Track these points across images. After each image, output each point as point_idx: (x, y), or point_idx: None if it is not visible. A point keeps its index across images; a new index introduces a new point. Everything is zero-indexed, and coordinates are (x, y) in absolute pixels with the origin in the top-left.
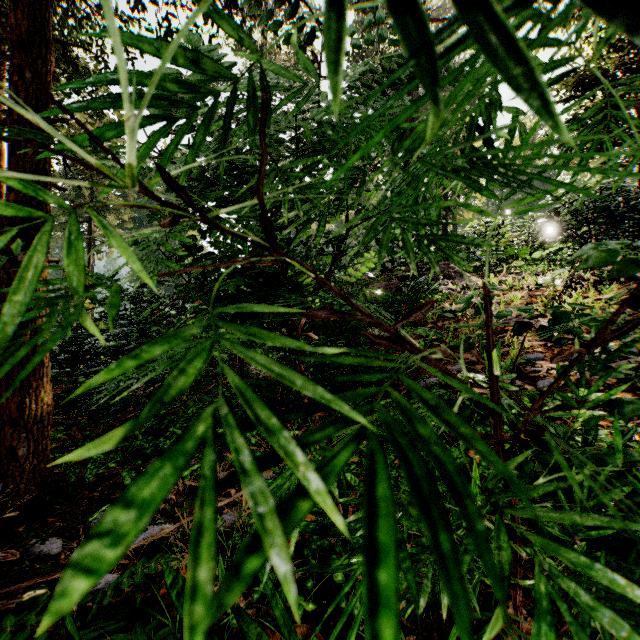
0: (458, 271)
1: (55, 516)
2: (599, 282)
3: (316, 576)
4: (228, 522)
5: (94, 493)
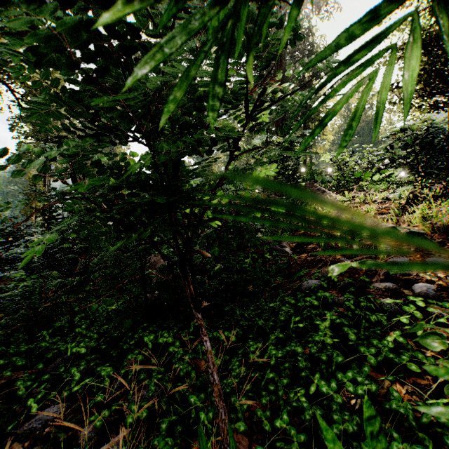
0: (320, 189)
1: None
2: (435, 197)
3: None
4: None
5: None
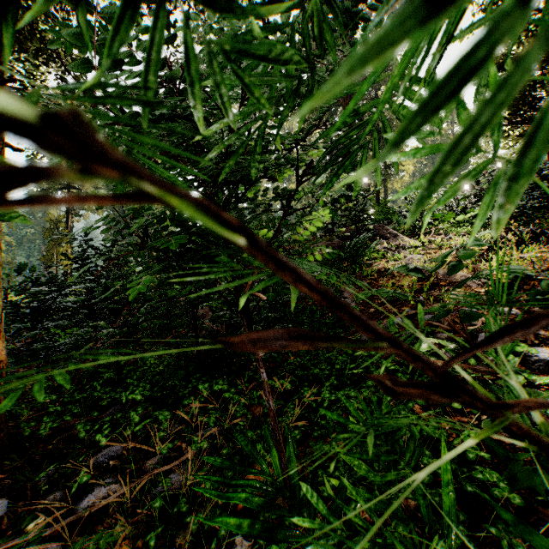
0: (392, 232)
1: (6, 472)
2: (520, 242)
3: (264, 547)
4: (175, 484)
5: (49, 446)
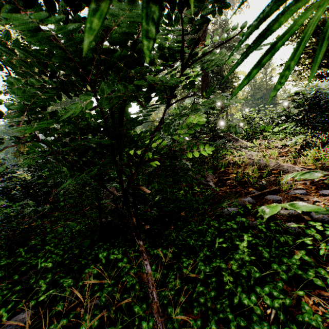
0: (235, 138)
1: None
2: (322, 143)
3: None
4: None
5: None
